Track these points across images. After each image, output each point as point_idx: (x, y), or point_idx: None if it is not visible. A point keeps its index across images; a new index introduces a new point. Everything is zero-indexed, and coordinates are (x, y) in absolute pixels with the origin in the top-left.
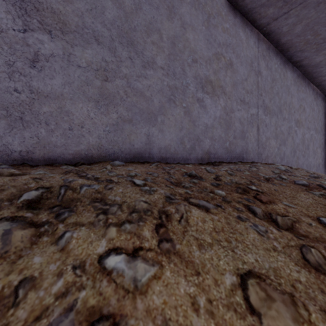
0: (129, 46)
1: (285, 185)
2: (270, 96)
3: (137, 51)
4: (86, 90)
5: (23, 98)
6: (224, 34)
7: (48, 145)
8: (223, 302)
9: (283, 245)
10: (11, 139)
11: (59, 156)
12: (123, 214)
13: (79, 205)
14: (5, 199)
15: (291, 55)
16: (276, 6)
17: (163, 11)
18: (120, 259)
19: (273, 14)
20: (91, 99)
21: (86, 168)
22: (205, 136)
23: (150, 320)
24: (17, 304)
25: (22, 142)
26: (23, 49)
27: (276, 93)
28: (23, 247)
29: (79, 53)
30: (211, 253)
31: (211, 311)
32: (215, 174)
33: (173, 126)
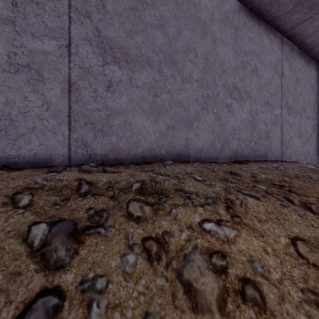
0: (172, 65)
1: (314, 182)
2: (294, 96)
3: (178, 69)
4: (142, 105)
5: (102, 115)
6: (249, 44)
7: (117, 149)
8: (282, 251)
9: (318, 224)
10: (95, 146)
11: (125, 157)
12: (201, 199)
13: (168, 193)
14: (123, 188)
15: (315, 54)
16: (301, 12)
17: (198, 32)
18: (212, 225)
19: (298, 19)
20: (146, 111)
21: (149, 167)
22: (233, 137)
23: (242, 255)
24: (167, 242)
25: (102, 148)
26: (102, 78)
27: (300, 92)
28: (152, 216)
29: (137, 77)
30: (268, 225)
31: (276, 255)
32: (250, 172)
33: (206, 130)
